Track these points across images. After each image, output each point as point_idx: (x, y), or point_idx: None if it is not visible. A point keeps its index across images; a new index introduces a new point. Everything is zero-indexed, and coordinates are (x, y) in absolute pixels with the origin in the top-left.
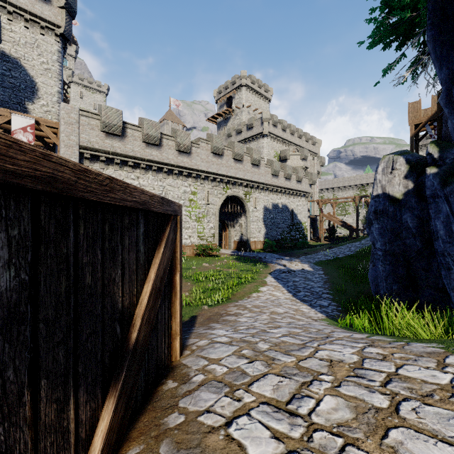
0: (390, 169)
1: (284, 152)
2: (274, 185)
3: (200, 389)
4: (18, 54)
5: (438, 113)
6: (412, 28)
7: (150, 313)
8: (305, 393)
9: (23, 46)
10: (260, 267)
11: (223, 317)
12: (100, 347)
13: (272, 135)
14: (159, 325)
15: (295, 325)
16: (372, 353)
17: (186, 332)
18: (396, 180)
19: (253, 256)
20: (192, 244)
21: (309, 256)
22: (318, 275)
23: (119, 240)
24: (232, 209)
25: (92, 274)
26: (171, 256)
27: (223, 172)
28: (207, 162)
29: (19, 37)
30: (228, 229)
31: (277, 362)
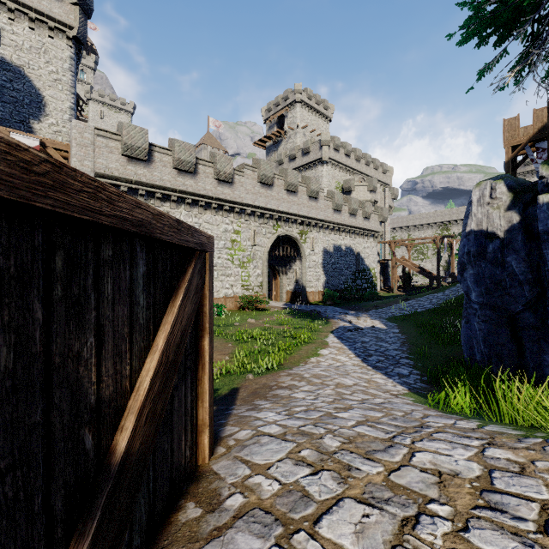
0: (488, 199)
1: (347, 182)
2: (336, 222)
3: (236, 525)
4: (21, 61)
5: (548, 127)
6: (516, 16)
7: (154, 403)
8: (411, 544)
9: (28, 51)
10: (319, 323)
11: (272, 391)
12: (41, 485)
13: (333, 161)
14: (175, 416)
15: (371, 406)
16: (499, 460)
17: (224, 413)
18: (495, 212)
19: (310, 310)
20: (235, 295)
21: (380, 310)
22: (393, 334)
23: (91, 285)
24: (284, 252)
25: (18, 348)
26: (195, 311)
27: (272, 206)
28: (253, 194)
29: (22, 41)
30: (279, 277)
31: (355, 475)
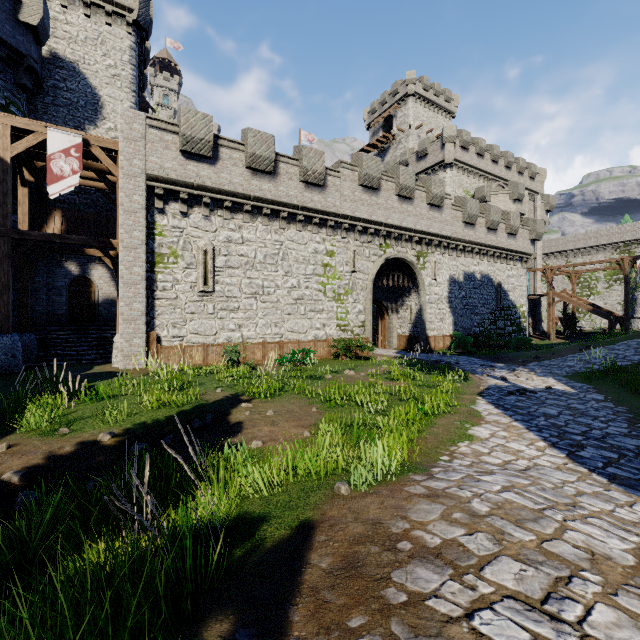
0: None
1: (480, 190)
2: (468, 241)
3: None
4: (75, 56)
5: None
6: None
7: None
8: None
9: (83, 44)
10: (454, 380)
11: (401, 567)
12: None
13: (459, 163)
14: None
15: None
16: None
17: None
18: None
19: (435, 360)
20: (328, 338)
21: (547, 362)
22: (597, 403)
23: None
24: (394, 282)
25: None
26: None
27: (379, 218)
28: (353, 202)
29: (77, 32)
30: (388, 315)
31: None
